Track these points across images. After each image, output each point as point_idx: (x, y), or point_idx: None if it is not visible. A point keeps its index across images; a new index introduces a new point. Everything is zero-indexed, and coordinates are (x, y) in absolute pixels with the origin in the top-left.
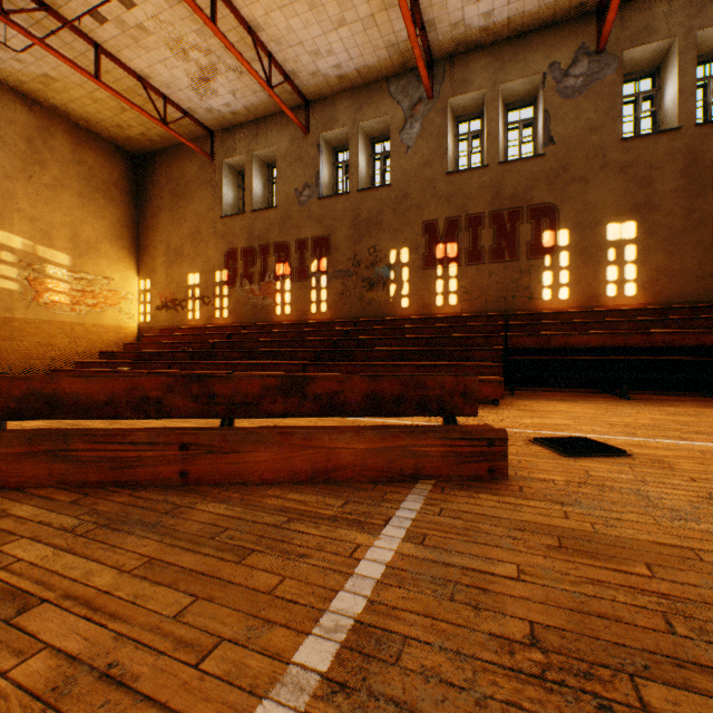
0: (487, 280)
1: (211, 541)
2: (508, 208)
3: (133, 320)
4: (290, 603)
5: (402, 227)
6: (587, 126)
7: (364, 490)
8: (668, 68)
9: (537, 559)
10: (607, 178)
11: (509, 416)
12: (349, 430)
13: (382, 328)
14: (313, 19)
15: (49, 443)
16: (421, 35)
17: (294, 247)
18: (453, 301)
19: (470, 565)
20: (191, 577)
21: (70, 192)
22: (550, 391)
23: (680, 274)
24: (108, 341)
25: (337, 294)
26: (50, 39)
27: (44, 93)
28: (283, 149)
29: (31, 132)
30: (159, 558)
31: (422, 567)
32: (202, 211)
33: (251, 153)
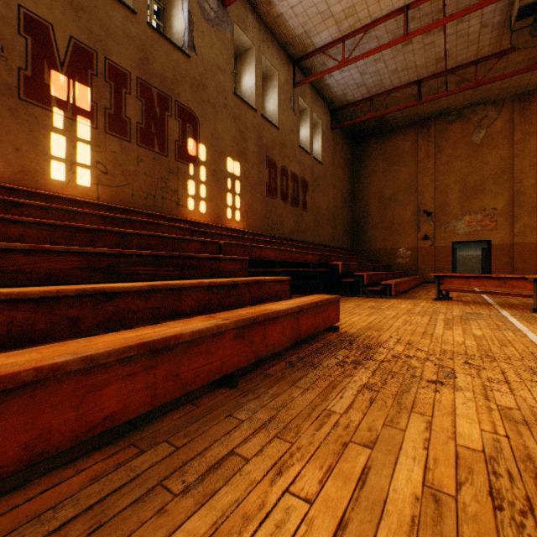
0: (135, 166)
1: None
2: (159, 89)
3: None
4: None
5: None
6: (217, 61)
7: None
8: (247, 64)
9: None
10: (228, 118)
11: (428, 340)
12: None
13: None
14: None
15: None
16: None
17: None
18: (86, 180)
19: None
20: None
21: None
22: None
23: (256, 212)
24: None
25: None
26: None
27: None
28: None
29: None
30: None
31: None
32: None
33: None
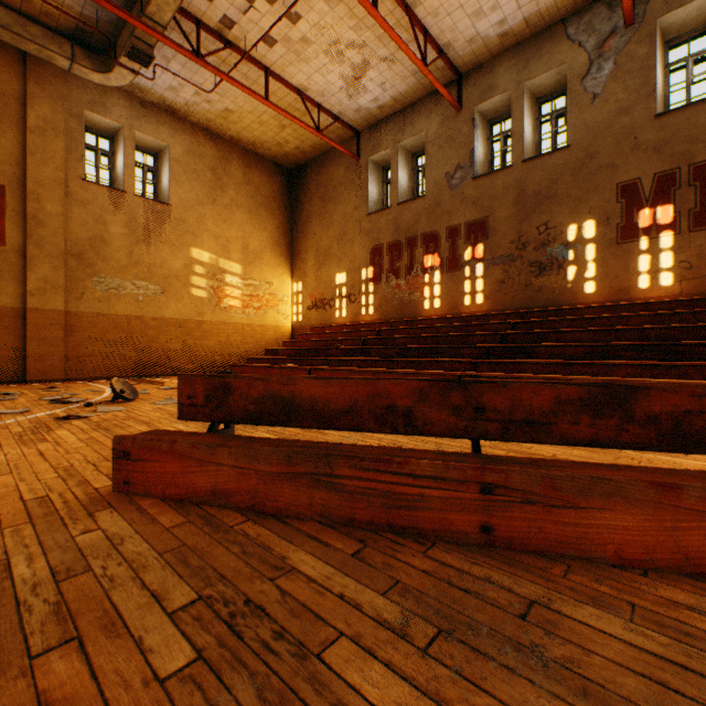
0: None
1: None
2: None
3: (287, 320)
4: None
5: (585, 195)
6: None
7: None
8: None
9: None
10: None
11: None
12: None
13: (563, 318)
14: None
15: (309, 464)
16: None
17: (444, 236)
18: (667, 281)
19: None
20: None
21: (242, 209)
22: None
23: None
24: (269, 339)
25: (495, 283)
26: (231, 75)
27: (224, 126)
28: (431, 133)
29: (215, 162)
30: None
31: None
32: (348, 211)
33: (396, 144)
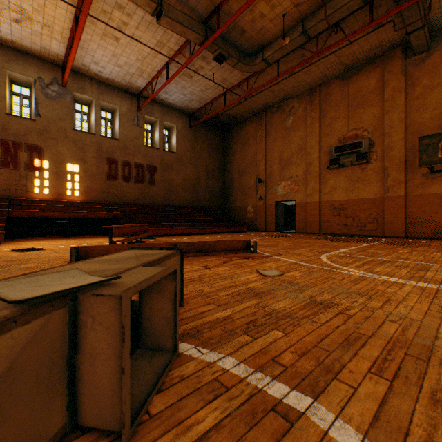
0: None
1: None
2: (13, 141)
3: None
4: None
5: None
6: (59, 116)
7: None
8: (93, 108)
9: None
10: (68, 143)
11: (6, 247)
12: None
13: None
14: None
15: None
16: None
17: None
18: None
19: None
20: None
21: None
22: (38, 238)
23: (96, 190)
24: None
25: None
26: None
27: None
28: None
29: None
30: None
31: None
32: None
33: None
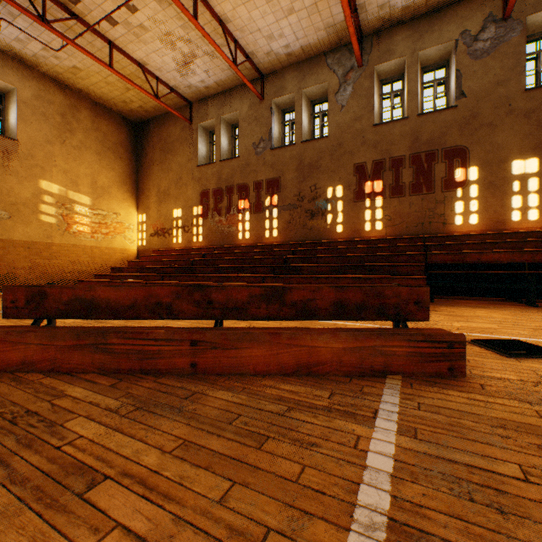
0: (407, 209)
1: (229, 426)
2: (425, 151)
3: (133, 244)
4: (318, 493)
5: (337, 169)
6: (494, 81)
7: (343, 383)
8: None
9: (535, 460)
10: (512, 123)
11: (438, 320)
12: (326, 332)
13: (322, 248)
14: (269, 10)
15: (92, 338)
16: (354, 16)
17: (252, 187)
18: (379, 226)
19: (472, 462)
20: (222, 461)
21: (91, 151)
22: (463, 299)
23: None
24: (116, 259)
25: (285, 223)
26: (78, 40)
27: (73, 80)
28: (244, 113)
29: (64, 109)
30: (191, 441)
31: (427, 462)
32: (183, 162)
33: (219, 117)
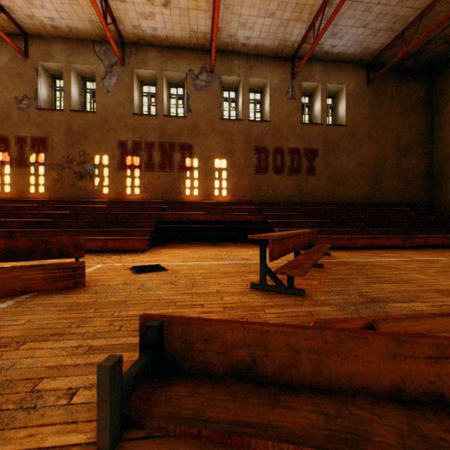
0: (157, 181)
1: None
2: (169, 142)
3: None
4: None
5: (104, 142)
6: (207, 108)
7: None
8: (240, 90)
9: (46, 316)
10: (215, 136)
11: (141, 257)
12: None
13: (86, 206)
14: None
15: None
16: (113, 24)
17: (14, 141)
18: (138, 192)
19: (2, 324)
20: None
21: None
22: (186, 243)
23: (243, 187)
24: None
25: (53, 180)
26: None
27: None
28: (3, 63)
29: None
30: None
31: None
32: None
33: None
